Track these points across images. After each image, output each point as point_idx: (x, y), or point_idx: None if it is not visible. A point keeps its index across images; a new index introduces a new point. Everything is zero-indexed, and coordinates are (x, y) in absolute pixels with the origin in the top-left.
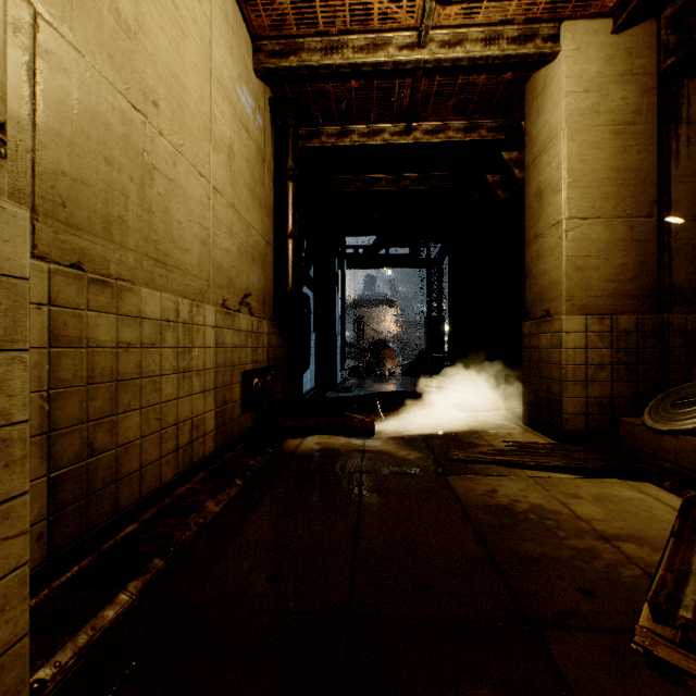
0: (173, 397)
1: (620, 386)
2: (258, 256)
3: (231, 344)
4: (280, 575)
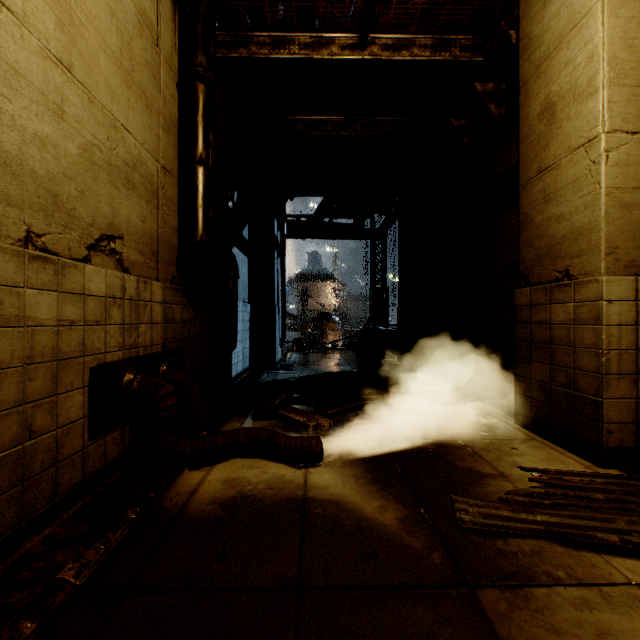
0: None
1: None
2: (141, 181)
3: (52, 318)
4: None
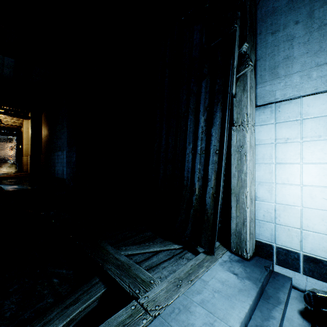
0: None
1: None
2: None
3: None
4: None
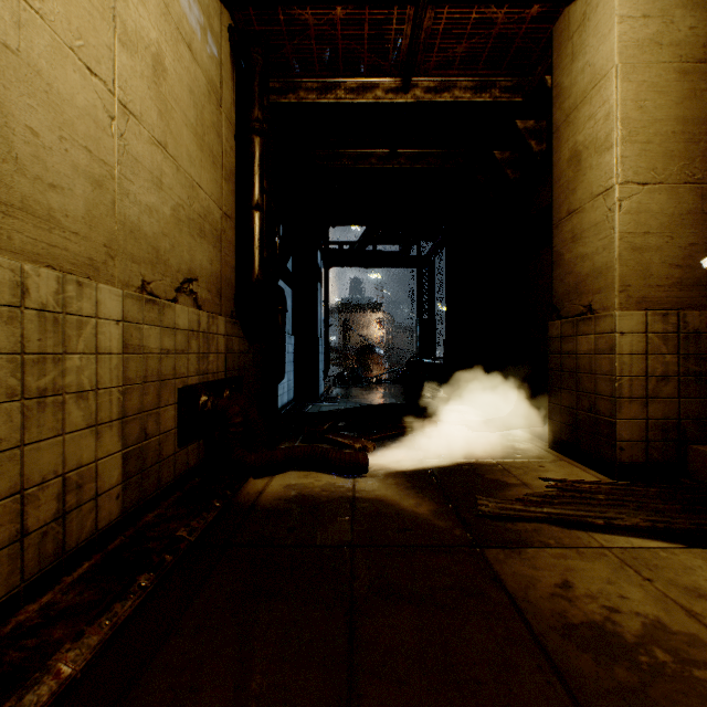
0: (8, 444)
1: (689, 404)
2: (210, 229)
3: (157, 347)
4: None
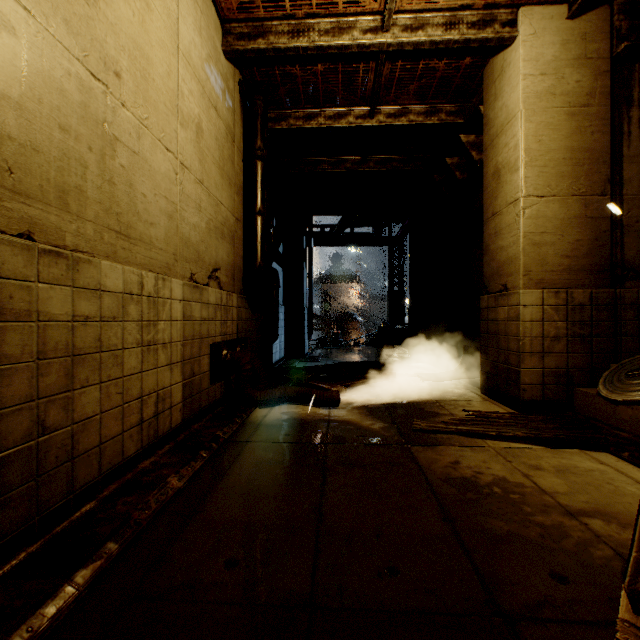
0: (137, 370)
1: (575, 357)
2: (227, 231)
3: (199, 317)
4: (239, 560)
